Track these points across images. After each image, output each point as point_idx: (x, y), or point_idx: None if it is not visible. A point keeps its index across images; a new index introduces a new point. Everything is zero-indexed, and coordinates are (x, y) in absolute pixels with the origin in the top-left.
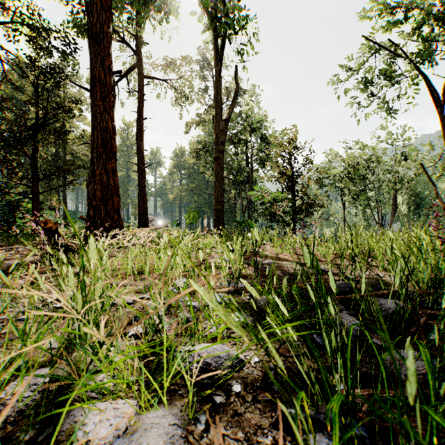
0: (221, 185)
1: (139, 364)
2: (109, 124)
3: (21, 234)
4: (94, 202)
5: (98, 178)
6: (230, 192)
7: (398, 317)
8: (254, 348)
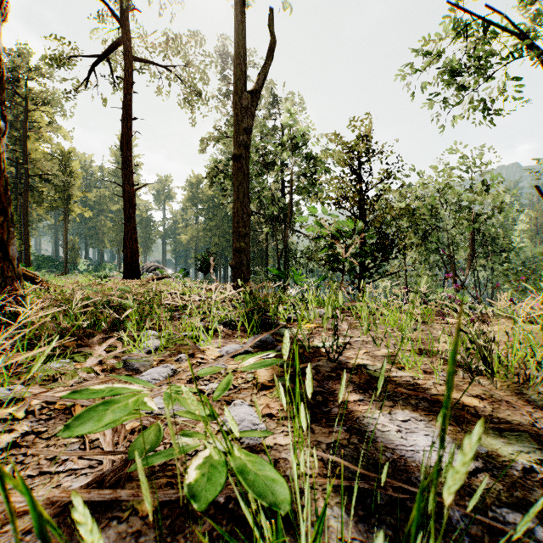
0: (244, 206)
1: None
2: None
3: None
4: None
5: None
6: (260, 232)
7: None
8: None
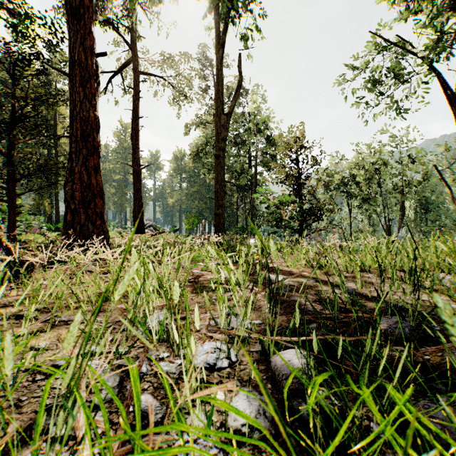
0: (222, 187)
1: None
2: (90, 114)
3: None
4: (73, 205)
5: (77, 176)
6: (232, 196)
7: None
8: None
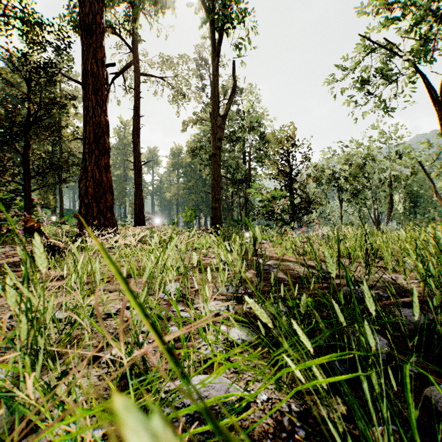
0: (218, 183)
1: (94, 435)
2: (102, 119)
3: (8, 233)
4: (86, 200)
5: (90, 174)
6: (227, 190)
7: (436, 336)
8: (260, 379)
